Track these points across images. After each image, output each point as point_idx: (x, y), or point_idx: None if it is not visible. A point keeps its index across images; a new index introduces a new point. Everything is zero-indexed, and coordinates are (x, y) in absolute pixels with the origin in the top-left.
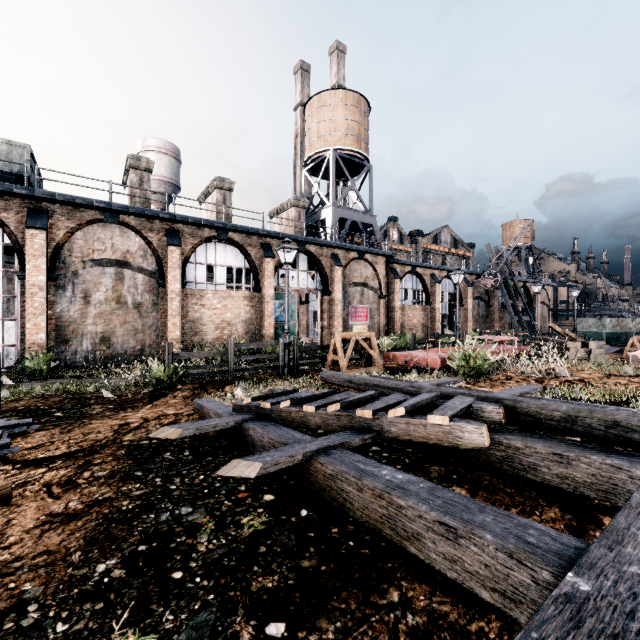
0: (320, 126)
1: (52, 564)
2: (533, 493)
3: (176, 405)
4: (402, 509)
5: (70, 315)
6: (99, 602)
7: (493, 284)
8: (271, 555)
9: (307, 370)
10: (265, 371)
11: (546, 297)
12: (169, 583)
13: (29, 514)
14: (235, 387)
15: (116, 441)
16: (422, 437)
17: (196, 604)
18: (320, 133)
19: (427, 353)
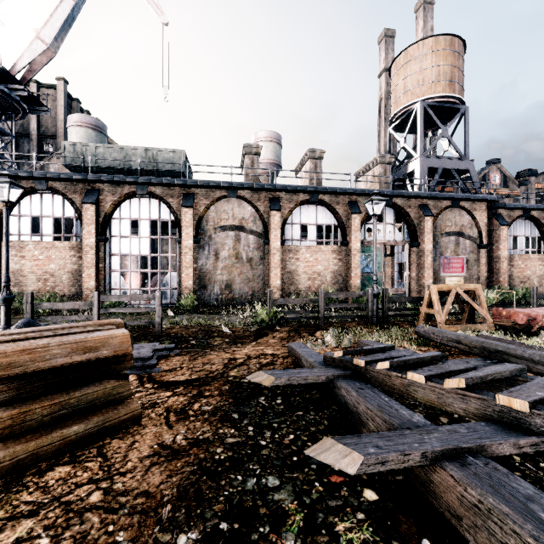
0: (406, 81)
1: (146, 513)
2: None
3: (274, 345)
4: None
5: (207, 268)
6: None
7: None
8: None
9: (396, 321)
10: (353, 319)
11: None
12: None
13: (148, 439)
14: (325, 333)
15: (224, 375)
16: None
17: None
18: (406, 88)
19: None
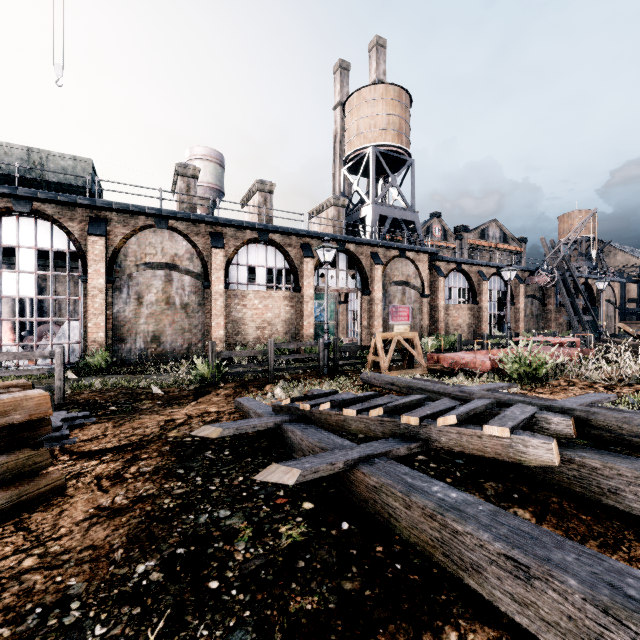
0: (360, 123)
1: (96, 560)
2: (616, 523)
3: (218, 403)
4: (458, 535)
5: (125, 315)
6: (136, 606)
7: (549, 281)
8: (310, 572)
9: (347, 371)
10: (304, 371)
11: (612, 294)
12: (205, 593)
13: (80, 506)
14: (275, 386)
15: (162, 437)
16: (477, 449)
17: (231, 620)
18: (360, 130)
19: (475, 355)
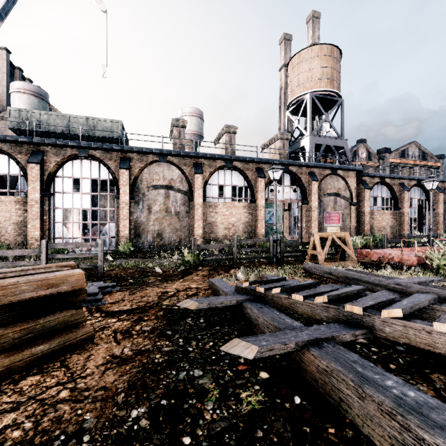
0: (299, 77)
1: (105, 400)
2: None
3: (198, 281)
4: (425, 444)
5: (141, 220)
6: None
7: None
8: (268, 444)
9: (291, 261)
10: (258, 260)
11: None
12: None
13: (101, 353)
14: (237, 271)
15: (158, 304)
16: (425, 343)
17: None
18: (299, 82)
19: (401, 252)
